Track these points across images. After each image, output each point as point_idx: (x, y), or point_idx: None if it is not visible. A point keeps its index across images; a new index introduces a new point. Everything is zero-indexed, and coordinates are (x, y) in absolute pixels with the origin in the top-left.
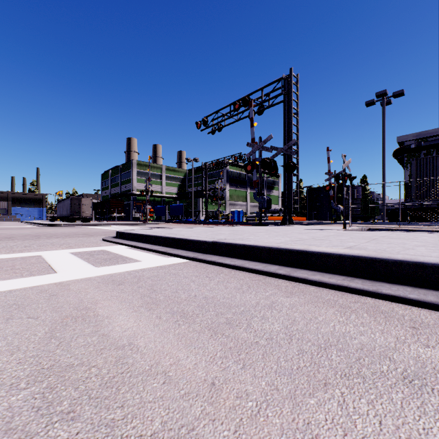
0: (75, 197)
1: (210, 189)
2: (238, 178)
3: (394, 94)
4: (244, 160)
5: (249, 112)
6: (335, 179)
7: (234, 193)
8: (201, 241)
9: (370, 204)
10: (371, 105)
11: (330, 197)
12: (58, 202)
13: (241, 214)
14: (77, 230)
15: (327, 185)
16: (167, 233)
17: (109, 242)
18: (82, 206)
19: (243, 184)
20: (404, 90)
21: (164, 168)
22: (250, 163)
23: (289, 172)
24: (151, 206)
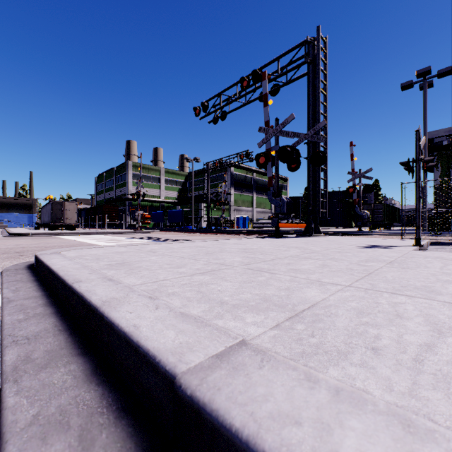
0: (57, 202)
1: (213, 193)
2: (243, 182)
3: (439, 72)
4: (251, 158)
5: (260, 94)
6: (407, 166)
7: (239, 198)
8: (137, 346)
9: (391, 210)
10: (408, 88)
11: (354, 201)
12: (42, 207)
13: (246, 220)
14: (32, 242)
15: (350, 187)
16: (112, 263)
17: (1, 279)
18: (66, 211)
19: (248, 188)
20: (451, 68)
21: (163, 170)
22: (263, 154)
23: (317, 165)
24: (148, 211)
